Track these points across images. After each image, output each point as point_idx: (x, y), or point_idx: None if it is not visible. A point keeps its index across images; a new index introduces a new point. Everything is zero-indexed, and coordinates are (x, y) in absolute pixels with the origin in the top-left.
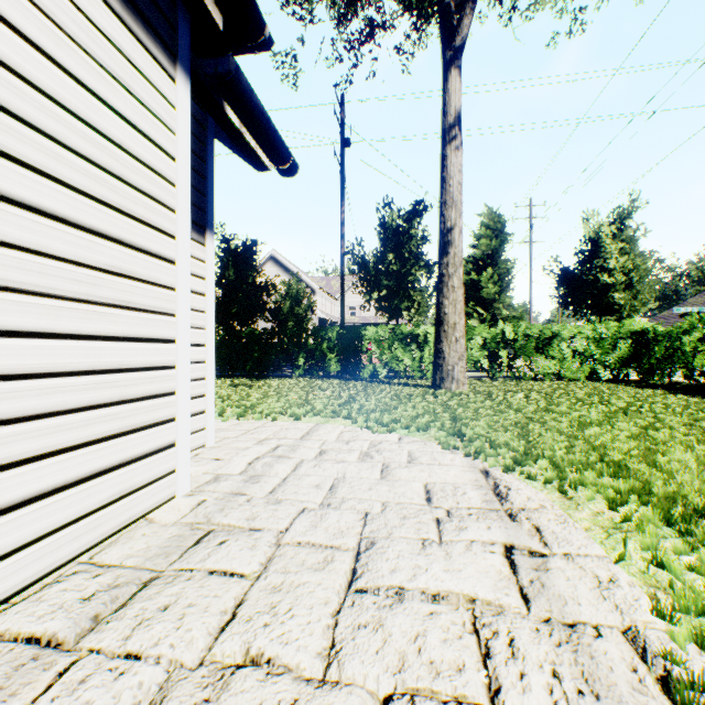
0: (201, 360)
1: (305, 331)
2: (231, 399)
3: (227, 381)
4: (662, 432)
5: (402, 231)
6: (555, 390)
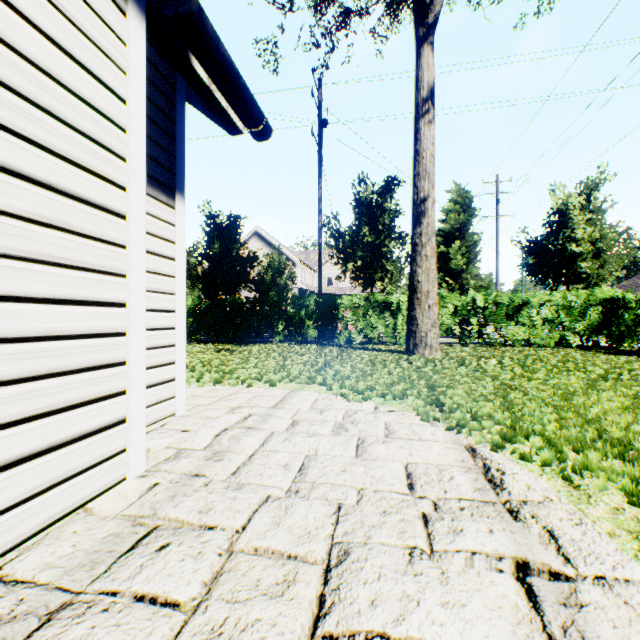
0: (170, 327)
1: (284, 299)
2: (211, 364)
3: (211, 346)
4: None
5: (376, 205)
6: (527, 356)
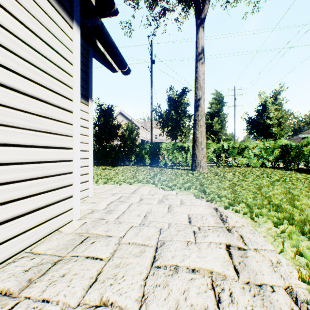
0: (86, 158)
1: (135, 145)
2: (101, 175)
3: (100, 167)
4: (296, 190)
5: (178, 101)
6: (246, 171)
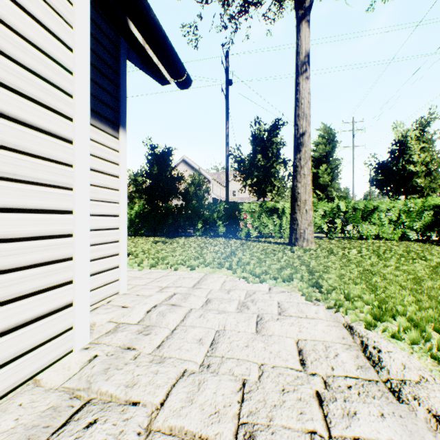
0: (115, 227)
1: (202, 206)
2: (150, 252)
3: (151, 239)
4: None
5: (267, 139)
6: (379, 247)
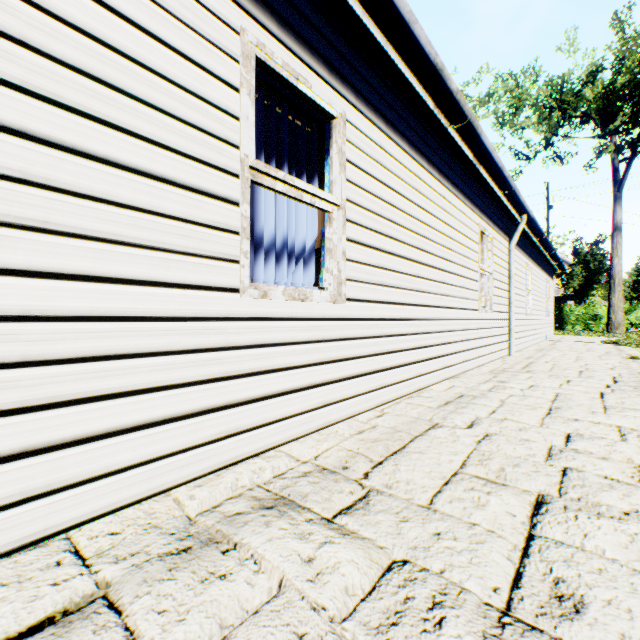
0: None
1: None
2: None
3: None
4: None
5: (588, 254)
6: None
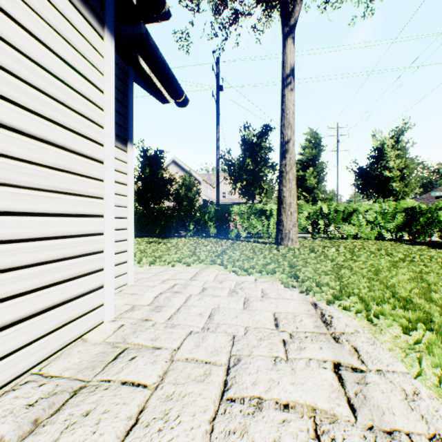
0: (124, 228)
1: (194, 207)
2: (146, 251)
3: (144, 240)
4: (431, 276)
5: (256, 144)
6: (355, 246)
